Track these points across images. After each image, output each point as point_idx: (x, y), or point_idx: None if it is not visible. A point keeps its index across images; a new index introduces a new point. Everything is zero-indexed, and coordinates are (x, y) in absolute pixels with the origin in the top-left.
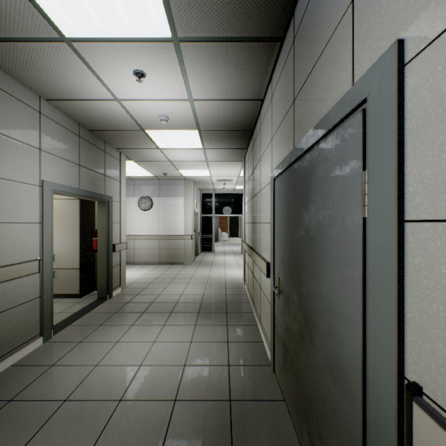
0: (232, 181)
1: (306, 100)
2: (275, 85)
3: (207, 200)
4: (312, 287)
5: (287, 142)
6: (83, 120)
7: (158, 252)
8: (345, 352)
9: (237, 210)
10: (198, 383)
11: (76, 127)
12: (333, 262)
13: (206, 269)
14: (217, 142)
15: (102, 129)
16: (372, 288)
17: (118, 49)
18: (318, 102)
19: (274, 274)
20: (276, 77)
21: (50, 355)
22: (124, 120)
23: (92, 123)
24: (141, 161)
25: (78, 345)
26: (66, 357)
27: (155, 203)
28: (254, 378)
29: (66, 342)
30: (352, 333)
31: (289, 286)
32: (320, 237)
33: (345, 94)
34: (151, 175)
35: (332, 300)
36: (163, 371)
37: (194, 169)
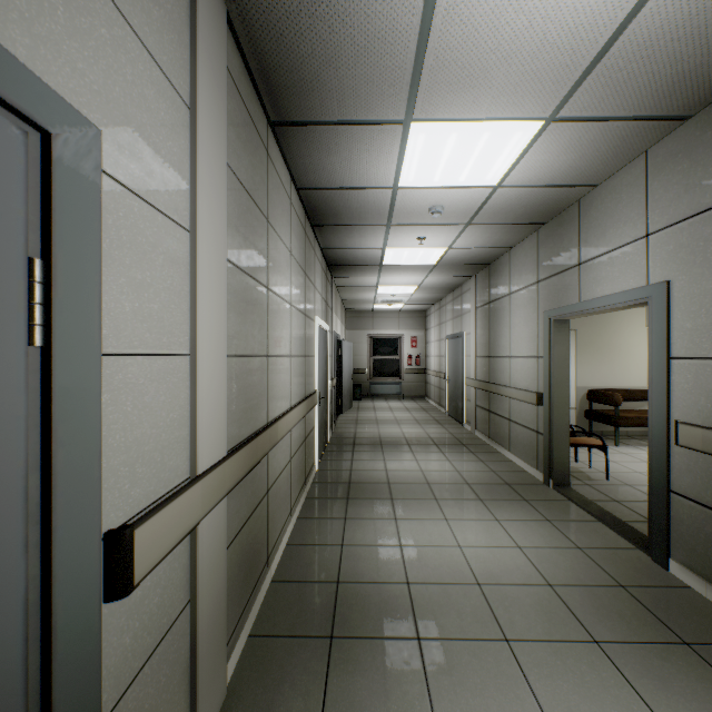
0: None
1: None
2: None
3: None
4: None
5: None
6: None
7: None
8: None
9: None
10: None
11: None
12: None
13: None
14: None
15: None
16: (66, 464)
17: None
18: None
19: None
20: None
21: None
22: None
23: None
24: None
25: None
26: None
27: None
28: None
29: None
30: None
31: None
32: None
33: None
34: None
35: None
36: None
37: None
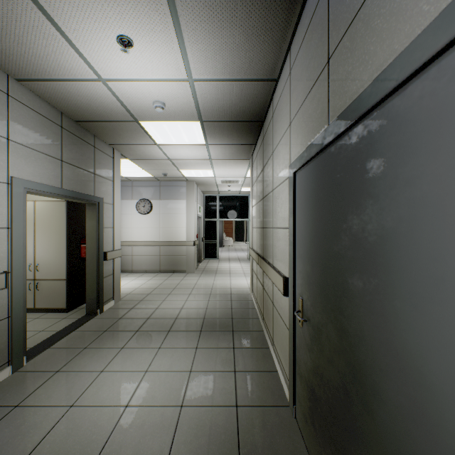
0: (238, 183)
1: (354, 47)
2: (295, 54)
3: (211, 203)
4: (369, 328)
5: (316, 121)
6: (66, 108)
7: (158, 259)
8: None
9: (243, 214)
10: (197, 434)
11: (57, 116)
12: (426, 298)
13: (210, 277)
14: (221, 136)
15: (89, 120)
16: None
17: (94, 3)
18: (380, 40)
19: (294, 292)
20: (297, 44)
21: (17, 391)
22: (113, 107)
23: (76, 112)
24: (138, 159)
25: (54, 376)
26: (36, 393)
27: (155, 206)
28: (269, 427)
29: (40, 372)
30: None
31: (320, 315)
32: (388, 252)
33: None
34: (150, 175)
35: (422, 362)
36: (154, 416)
37: (197, 169)
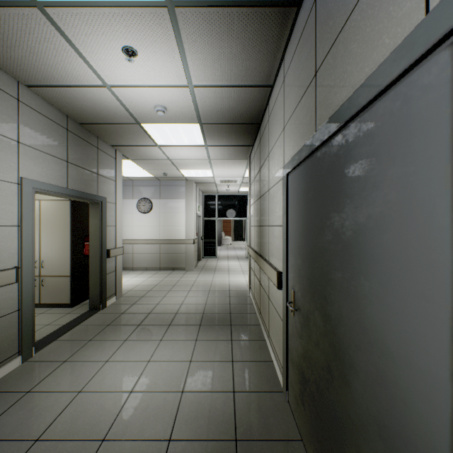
0: (236, 182)
1: (336, 65)
2: (288, 64)
3: (210, 202)
4: (346, 310)
5: (305, 127)
6: (71, 112)
7: (158, 257)
8: (412, 419)
9: (242, 213)
10: (197, 416)
11: (63, 120)
12: (386, 281)
13: (209, 275)
14: (220, 138)
15: (93, 123)
16: None
17: (102, 18)
18: (355, 62)
19: (287, 285)
20: (289, 54)
21: (28, 379)
22: (116, 111)
23: (81, 115)
24: (139, 160)
25: (61, 365)
26: (46, 380)
27: (155, 205)
28: (263, 409)
29: (48, 362)
30: (428, 394)
31: (309, 304)
32: (360, 244)
33: (415, 28)
34: (150, 175)
35: (383, 334)
36: (157, 400)
37: (196, 169)
